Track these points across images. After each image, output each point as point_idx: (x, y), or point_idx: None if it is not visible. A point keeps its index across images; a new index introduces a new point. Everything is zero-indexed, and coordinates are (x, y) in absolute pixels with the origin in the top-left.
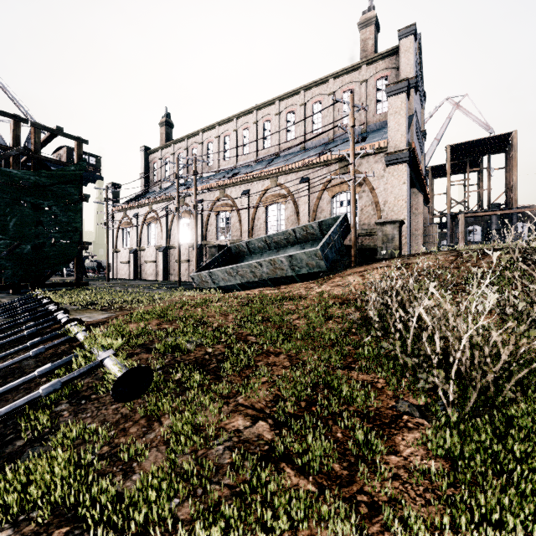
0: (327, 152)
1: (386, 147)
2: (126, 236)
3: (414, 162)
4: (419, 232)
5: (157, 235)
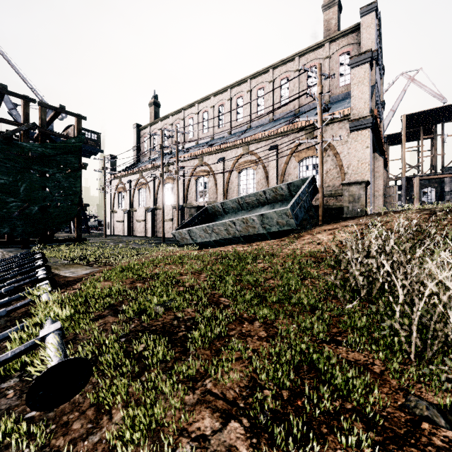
0: (295, 119)
1: (350, 115)
2: (121, 199)
3: (375, 128)
4: (379, 193)
5: (146, 198)
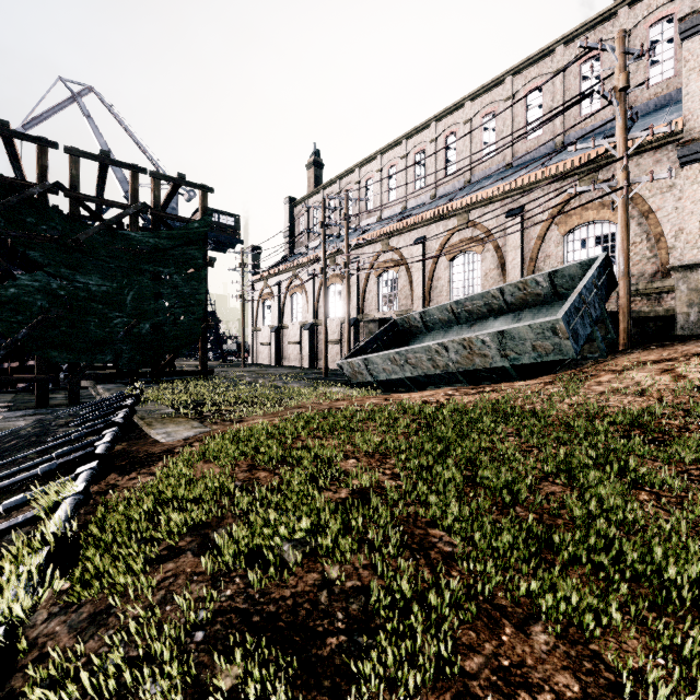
0: (567, 147)
1: (680, 132)
2: (266, 311)
3: None
4: None
5: (301, 309)
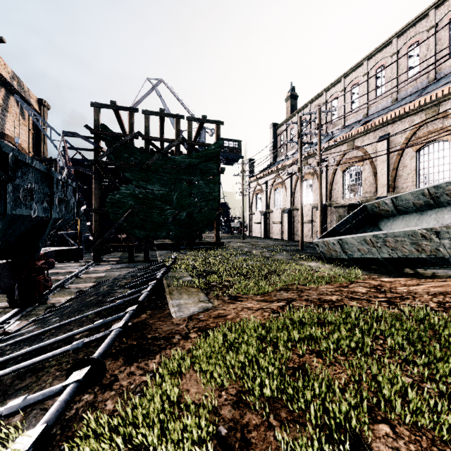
0: None
1: None
2: (258, 201)
3: None
4: None
5: (282, 198)
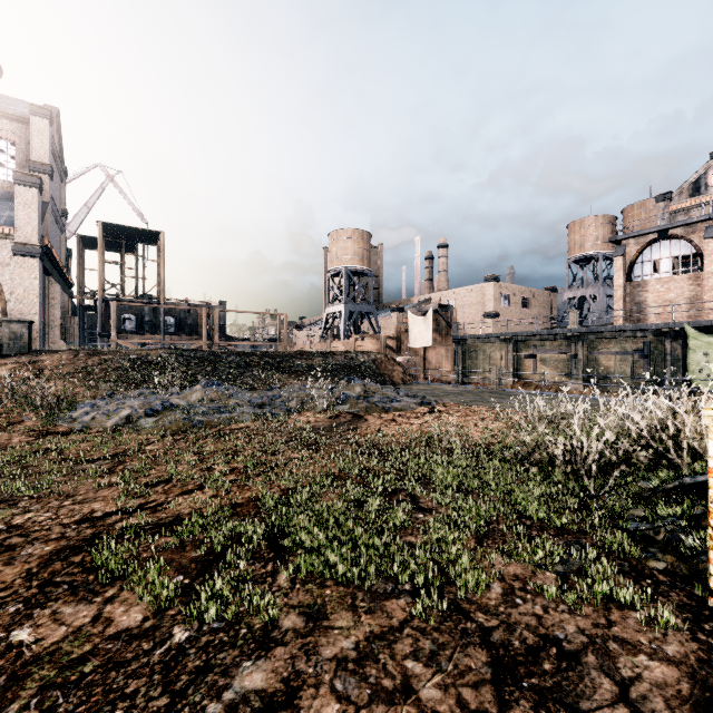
0: None
1: (14, 236)
2: None
3: (49, 254)
4: (56, 323)
5: None
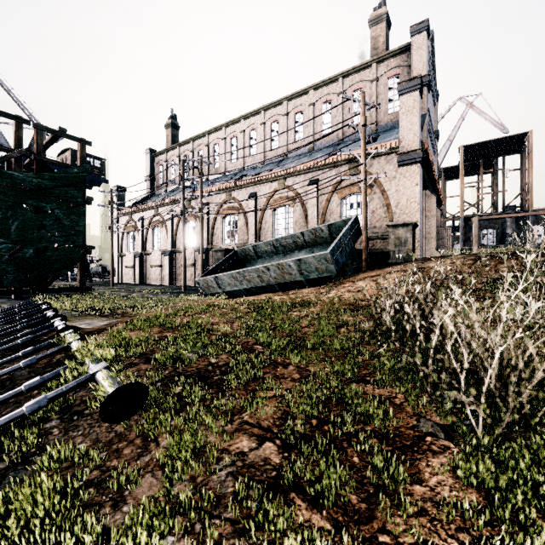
0: (336, 152)
1: (398, 147)
2: (131, 240)
3: (427, 163)
4: (432, 235)
5: (162, 239)
